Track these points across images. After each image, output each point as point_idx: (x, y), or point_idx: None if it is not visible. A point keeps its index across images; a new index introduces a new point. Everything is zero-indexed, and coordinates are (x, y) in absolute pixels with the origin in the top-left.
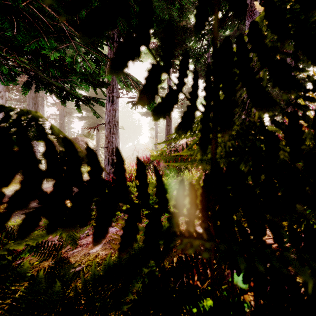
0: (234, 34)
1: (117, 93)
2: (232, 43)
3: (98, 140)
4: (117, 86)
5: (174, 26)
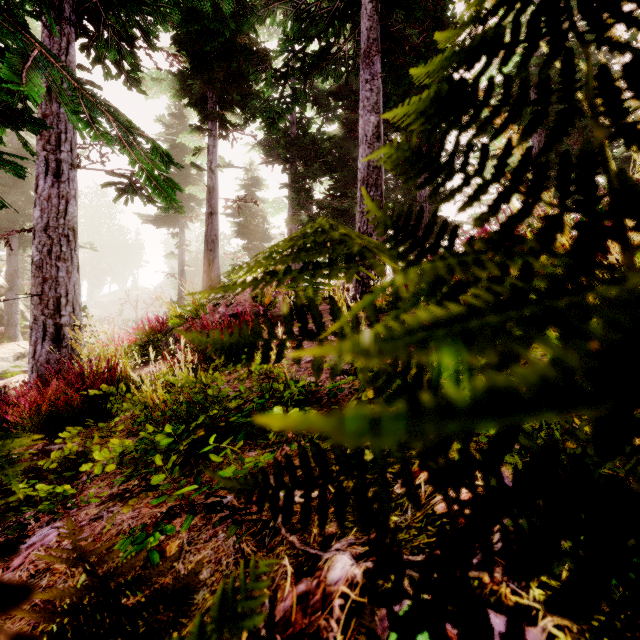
0: (338, 93)
1: (72, 154)
2: (335, 107)
3: (14, 275)
4: (72, 136)
5: (223, 37)
